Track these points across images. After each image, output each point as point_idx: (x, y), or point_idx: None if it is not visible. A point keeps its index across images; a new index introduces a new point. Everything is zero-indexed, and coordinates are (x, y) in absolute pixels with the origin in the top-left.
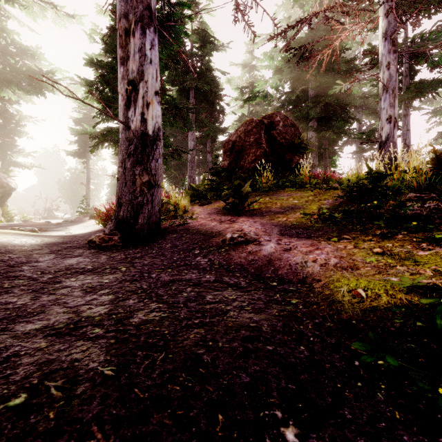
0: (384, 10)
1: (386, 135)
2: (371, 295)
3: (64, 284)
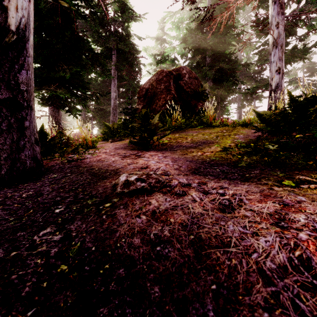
0: None
1: (276, 84)
2: None
3: None
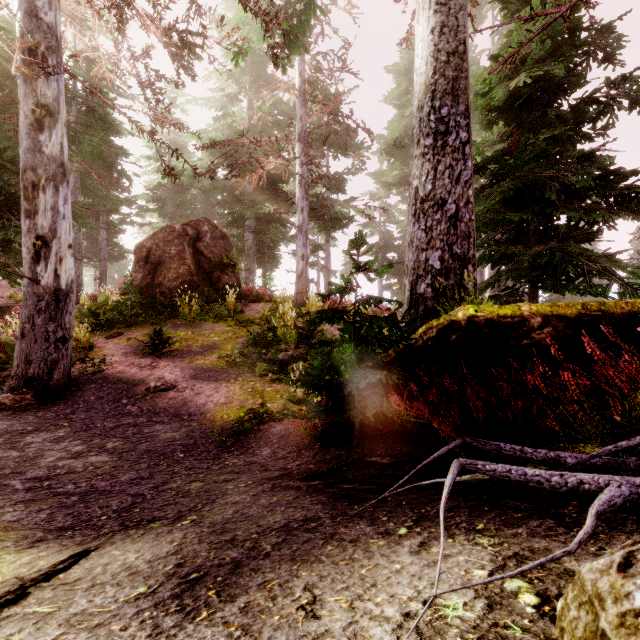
0: (300, 159)
1: (301, 270)
2: (228, 416)
3: (26, 441)
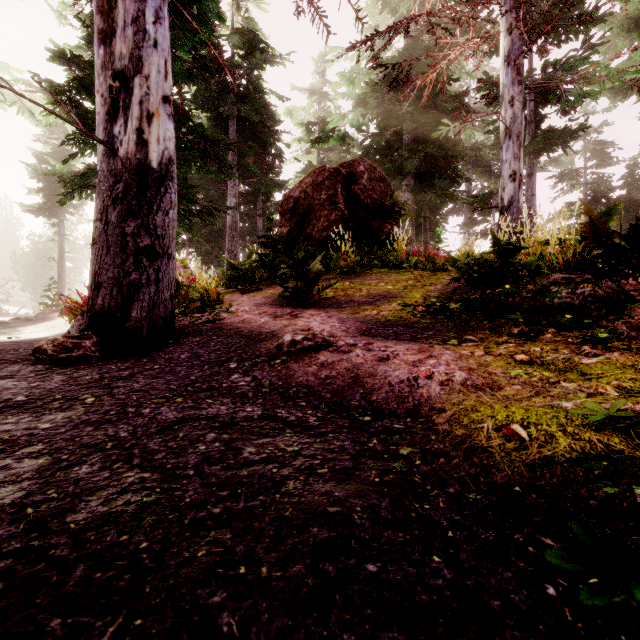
0: (506, 23)
1: (509, 197)
2: (537, 436)
3: None
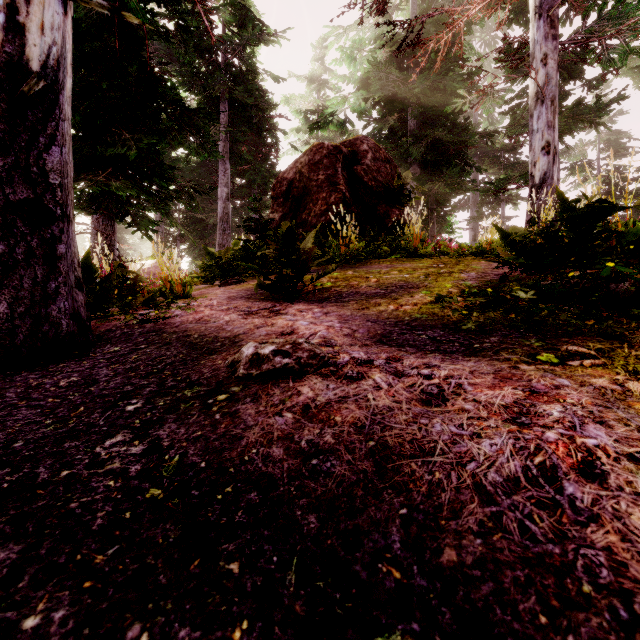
0: None
1: (541, 174)
2: None
3: None
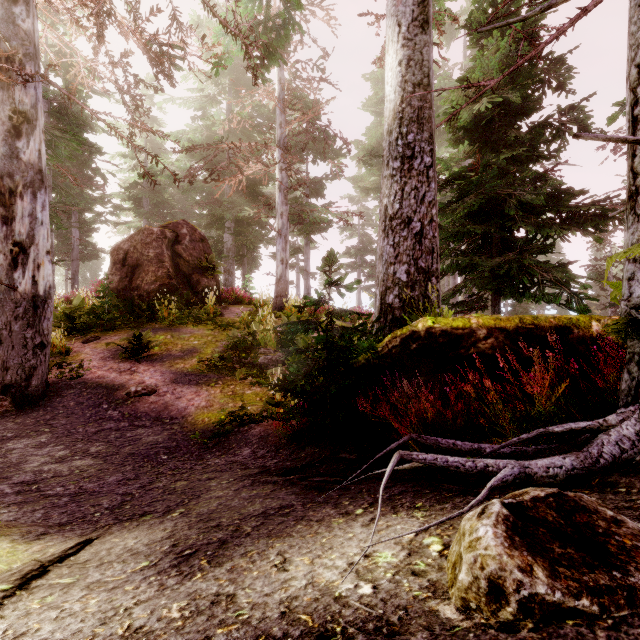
0: (279, 165)
1: (280, 273)
2: (209, 419)
3: (8, 448)
